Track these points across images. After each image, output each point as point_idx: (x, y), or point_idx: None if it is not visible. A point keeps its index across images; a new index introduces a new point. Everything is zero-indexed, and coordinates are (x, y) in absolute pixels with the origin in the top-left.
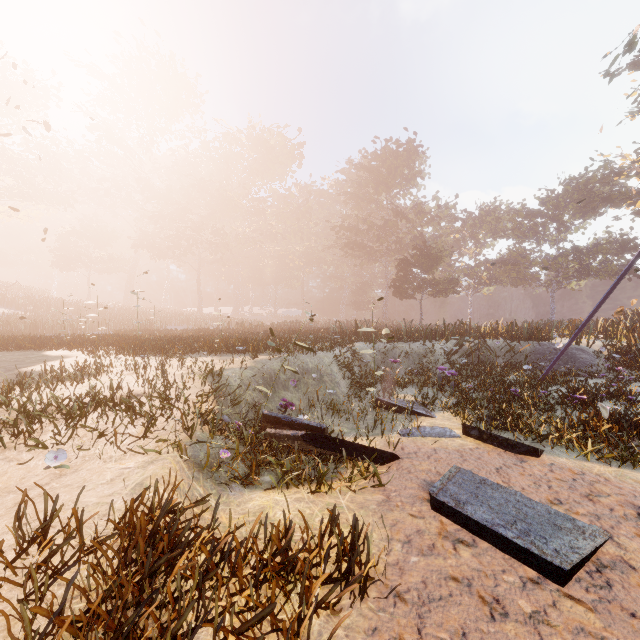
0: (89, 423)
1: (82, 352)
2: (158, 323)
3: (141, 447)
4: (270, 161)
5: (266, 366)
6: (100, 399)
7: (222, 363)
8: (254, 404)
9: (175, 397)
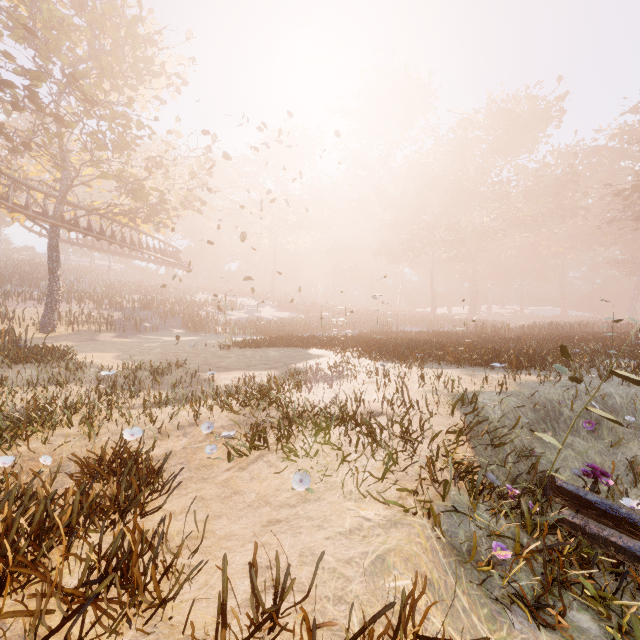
0: (332, 439)
1: (333, 352)
2: (394, 324)
3: (382, 496)
4: (515, 133)
5: (536, 393)
6: (342, 414)
7: (470, 381)
8: (524, 450)
9: (419, 427)
